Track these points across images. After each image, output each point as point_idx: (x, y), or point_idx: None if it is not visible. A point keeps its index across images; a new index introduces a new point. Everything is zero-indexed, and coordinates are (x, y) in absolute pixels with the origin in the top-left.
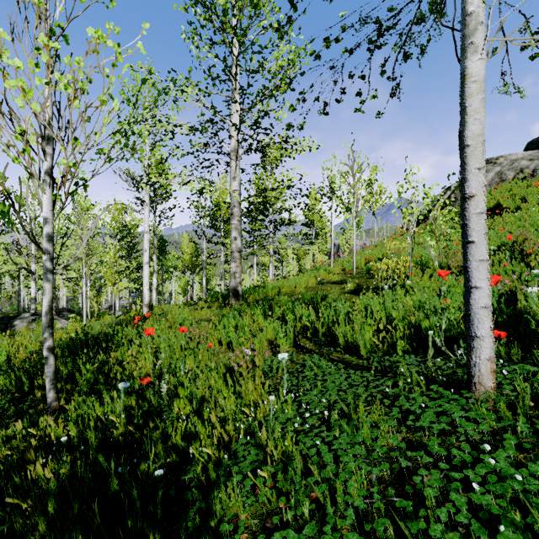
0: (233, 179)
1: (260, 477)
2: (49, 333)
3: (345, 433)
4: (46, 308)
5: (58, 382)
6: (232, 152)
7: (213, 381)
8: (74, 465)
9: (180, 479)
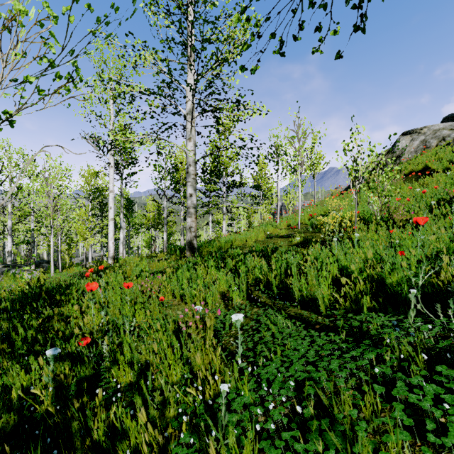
0: (189, 140)
1: None
2: None
3: (332, 448)
4: None
5: None
6: (187, 115)
7: (155, 346)
8: None
9: None
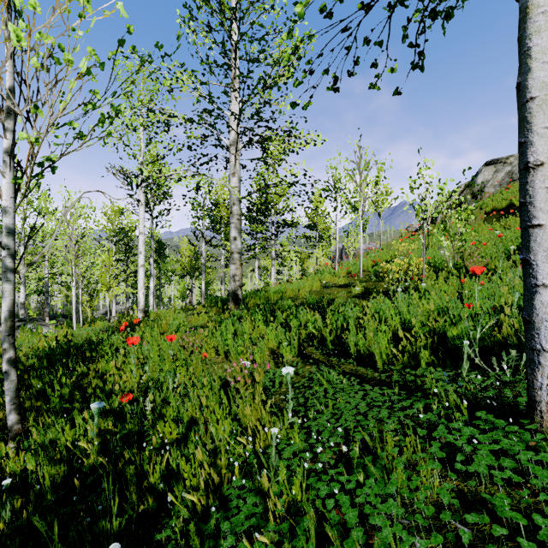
0: (233, 175)
1: (259, 542)
2: (9, 344)
3: (372, 478)
4: (6, 314)
5: (27, 399)
6: (231, 146)
7: (204, 400)
8: (20, 515)
9: (154, 538)
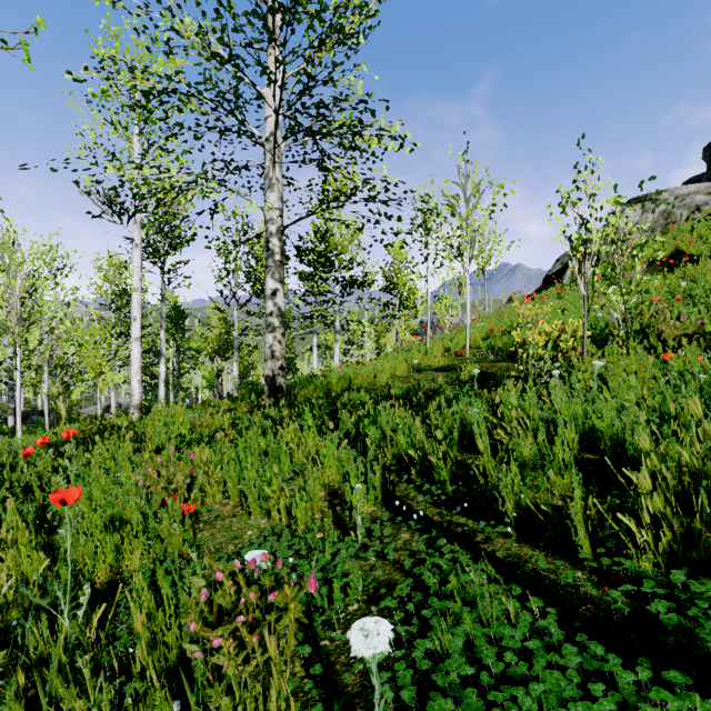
0: (270, 189)
1: None
2: None
3: None
4: None
5: None
6: (267, 143)
7: None
8: None
9: None
